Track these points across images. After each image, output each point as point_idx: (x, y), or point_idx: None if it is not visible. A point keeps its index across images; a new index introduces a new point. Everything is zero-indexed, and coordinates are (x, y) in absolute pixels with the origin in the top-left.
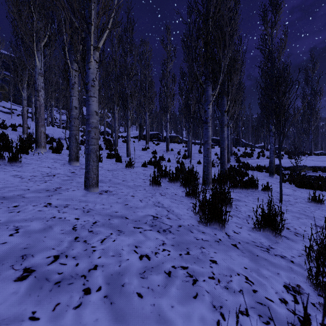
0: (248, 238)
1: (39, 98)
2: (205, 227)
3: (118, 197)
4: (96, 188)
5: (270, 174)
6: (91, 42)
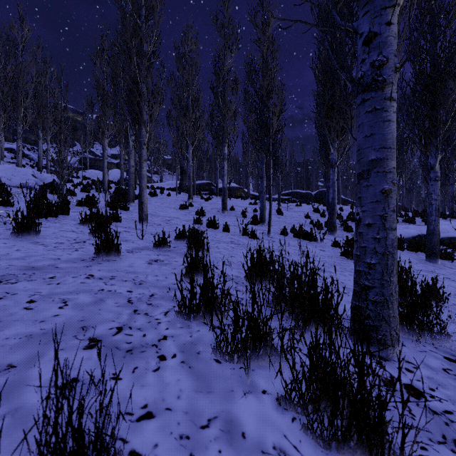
0: None
1: None
2: None
3: None
4: None
5: (431, 257)
6: None
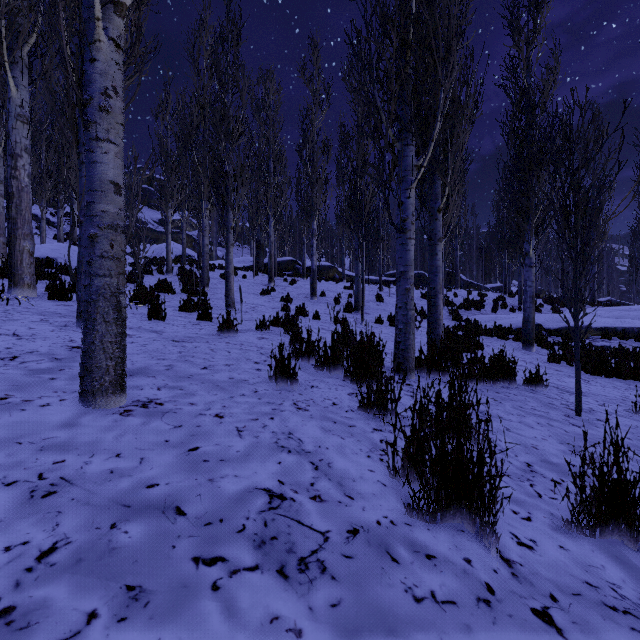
0: (567, 566)
1: (19, 173)
2: (431, 530)
3: (176, 424)
4: (115, 397)
5: (526, 344)
6: None
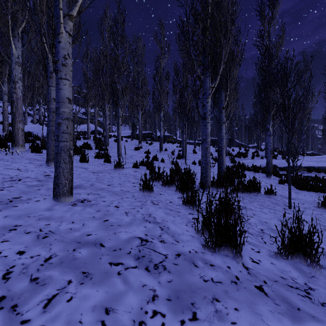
0: (273, 270)
1: (17, 90)
2: (213, 255)
3: (97, 210)
4: (69, 197)
5: (267, 175)
6: (59, 4)
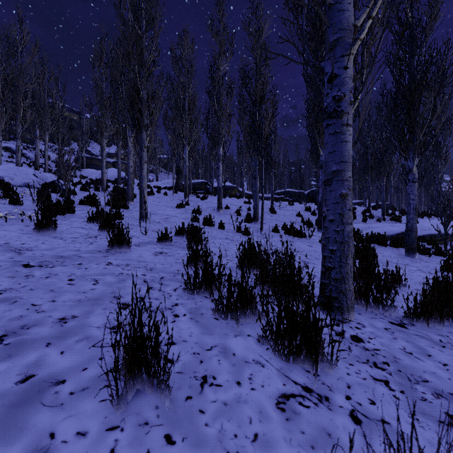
0: None
1: None
2: None
3: None
4: None
5: (409, 252)
6: None
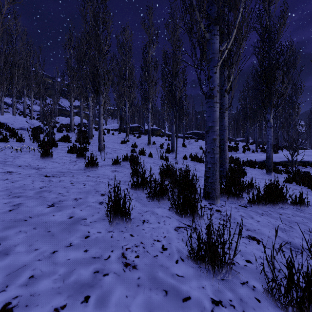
0: None
1: None
2: None
3: None
4: None
5: (268, 171)
6: None
